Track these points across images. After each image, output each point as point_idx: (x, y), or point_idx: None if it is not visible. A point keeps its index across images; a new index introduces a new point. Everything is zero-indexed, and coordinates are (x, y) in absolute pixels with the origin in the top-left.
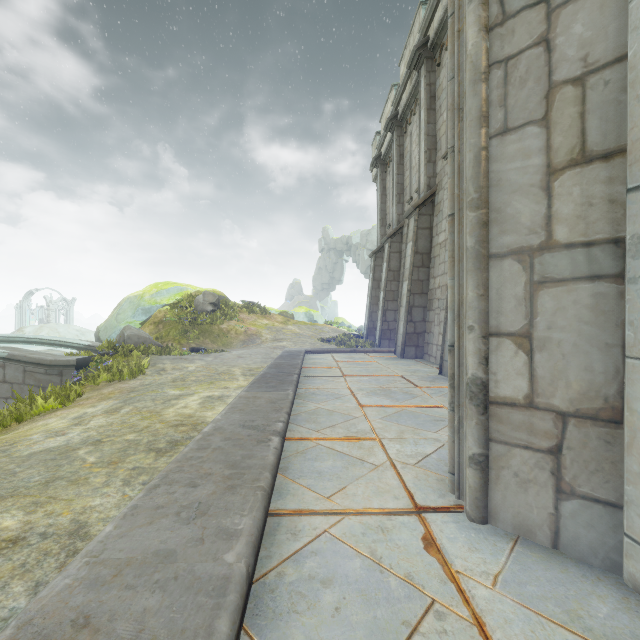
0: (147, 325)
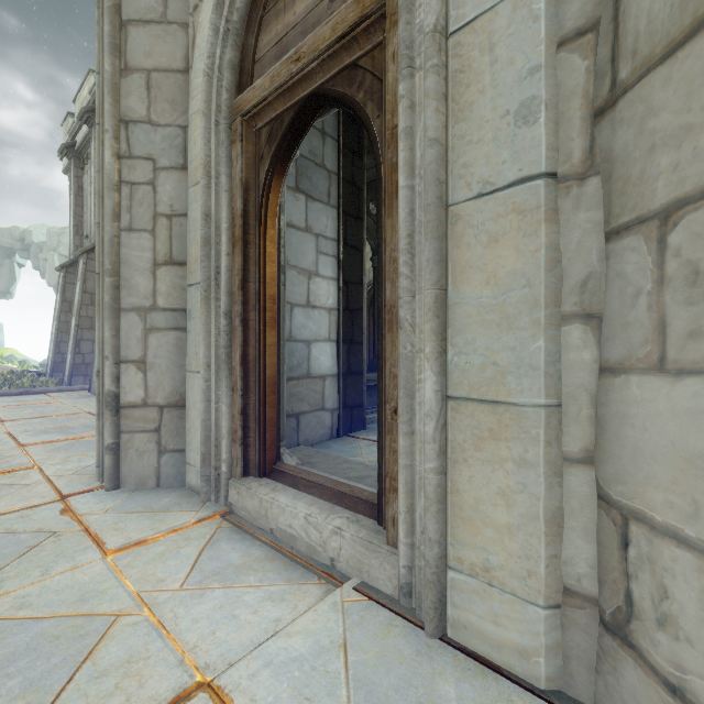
0: None
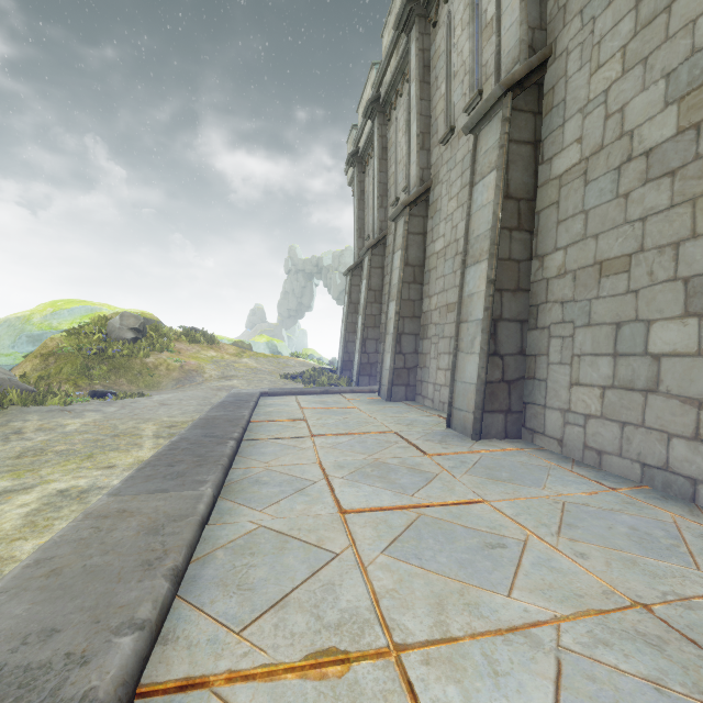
0: (29, 359)
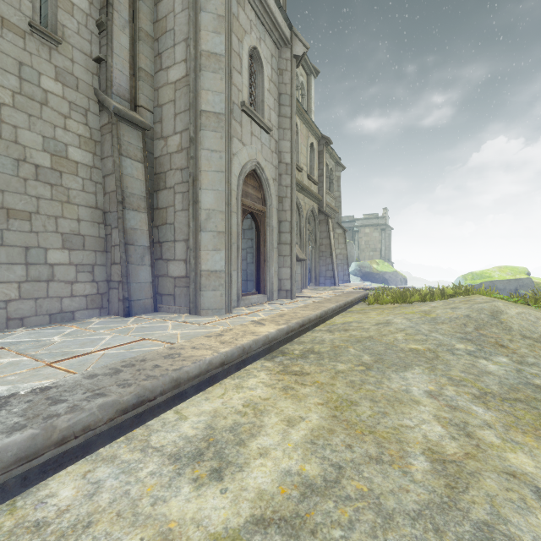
0: None
